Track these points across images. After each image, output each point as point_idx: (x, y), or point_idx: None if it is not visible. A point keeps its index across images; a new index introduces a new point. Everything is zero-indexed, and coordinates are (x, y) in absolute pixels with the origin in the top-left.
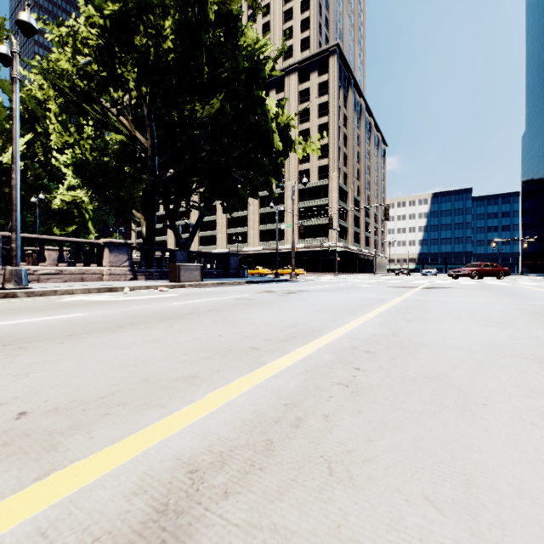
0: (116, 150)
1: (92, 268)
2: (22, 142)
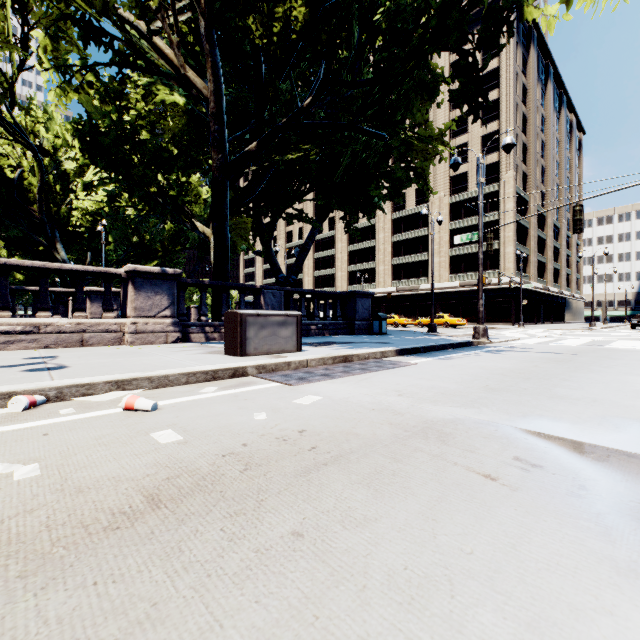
0: (178, 132)
1: (103, 320)
2: None
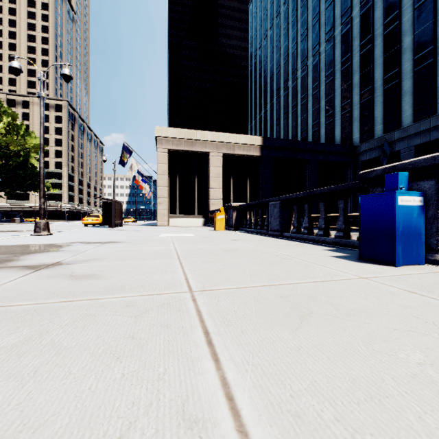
0: None
1: None
2: None
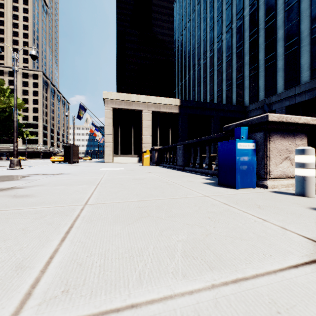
0: None
1: None
2: None
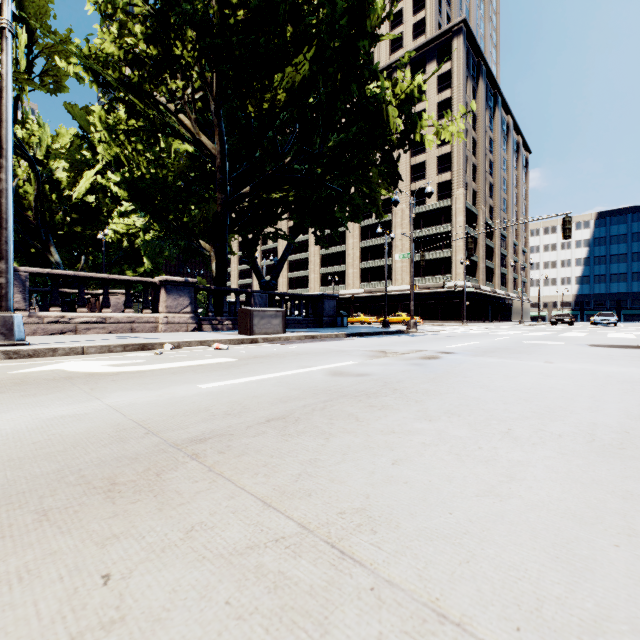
0: (182, 167)
1: (144, 314)
2: (92, 173)
